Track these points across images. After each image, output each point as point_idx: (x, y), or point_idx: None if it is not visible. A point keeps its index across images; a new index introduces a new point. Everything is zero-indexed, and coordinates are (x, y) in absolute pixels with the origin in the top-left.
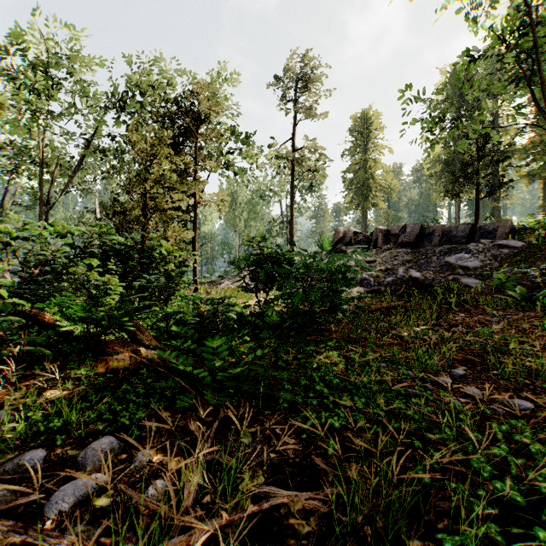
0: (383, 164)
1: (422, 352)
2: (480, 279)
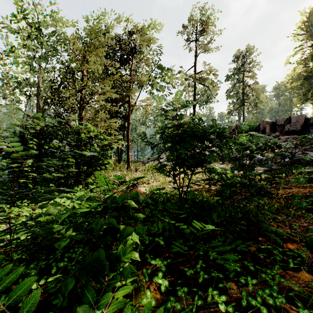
0: (256, 82)
1: None
2: None
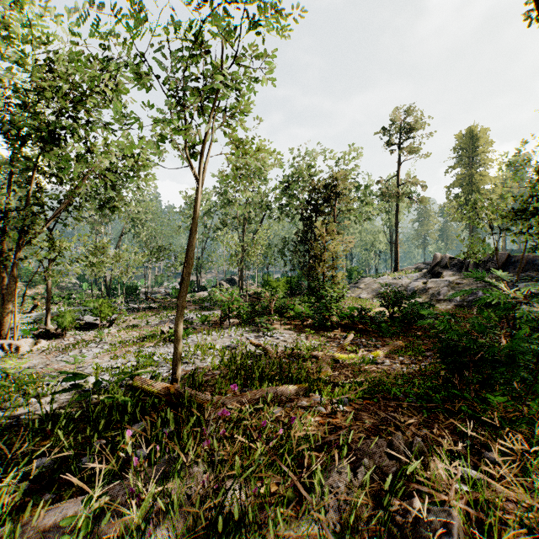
0: (491, 177)
1: None
2: None
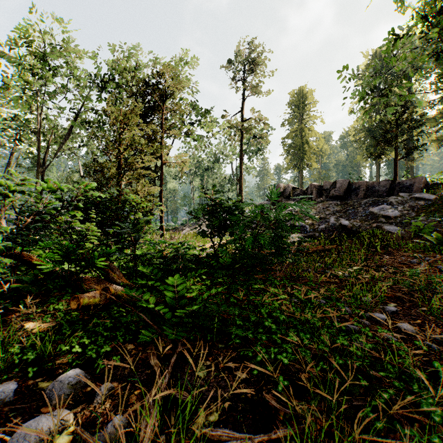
0: (316, 131)
1: (356, 290)
2: (400, 226)
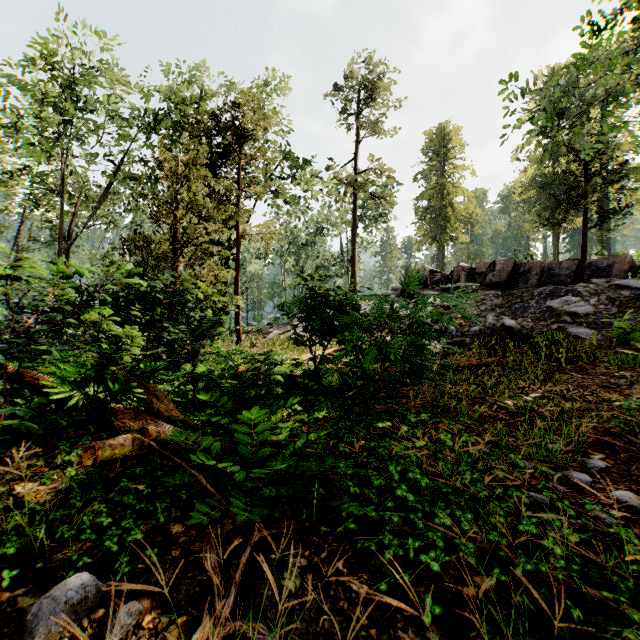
0: (464, 189)
1: (538, 432)
2: (594, 328)
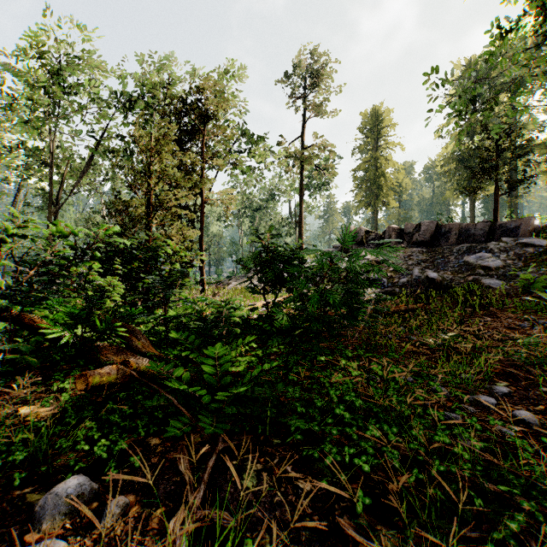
0: (394, 161)
1: (454, 364)
2: (503, 280)
